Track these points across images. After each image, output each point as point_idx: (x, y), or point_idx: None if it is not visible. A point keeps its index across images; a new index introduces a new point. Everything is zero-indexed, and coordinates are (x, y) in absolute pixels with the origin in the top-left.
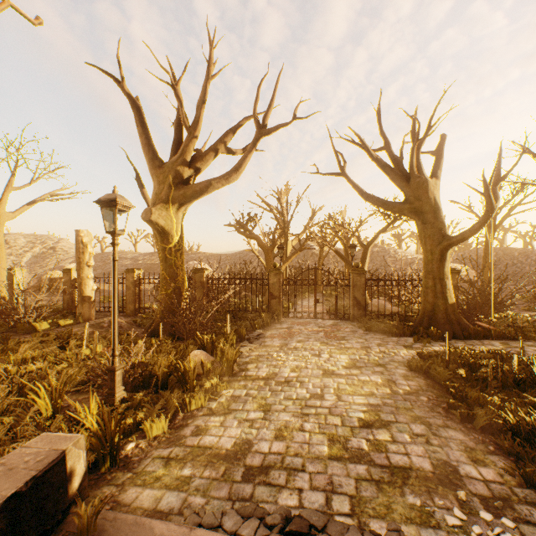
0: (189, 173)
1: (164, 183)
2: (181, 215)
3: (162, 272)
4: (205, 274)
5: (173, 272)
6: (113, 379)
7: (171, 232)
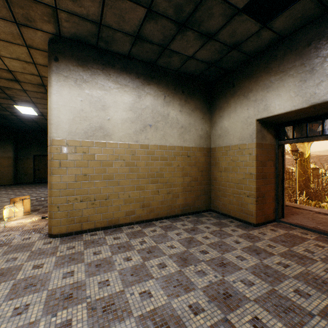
0: (315, 126)
1: (301, 132)
2: (309, 145)
3: (298, 170)
4: (319, 171)
5: (304, 170)
6: (296, 203)
7: (304, 152)
